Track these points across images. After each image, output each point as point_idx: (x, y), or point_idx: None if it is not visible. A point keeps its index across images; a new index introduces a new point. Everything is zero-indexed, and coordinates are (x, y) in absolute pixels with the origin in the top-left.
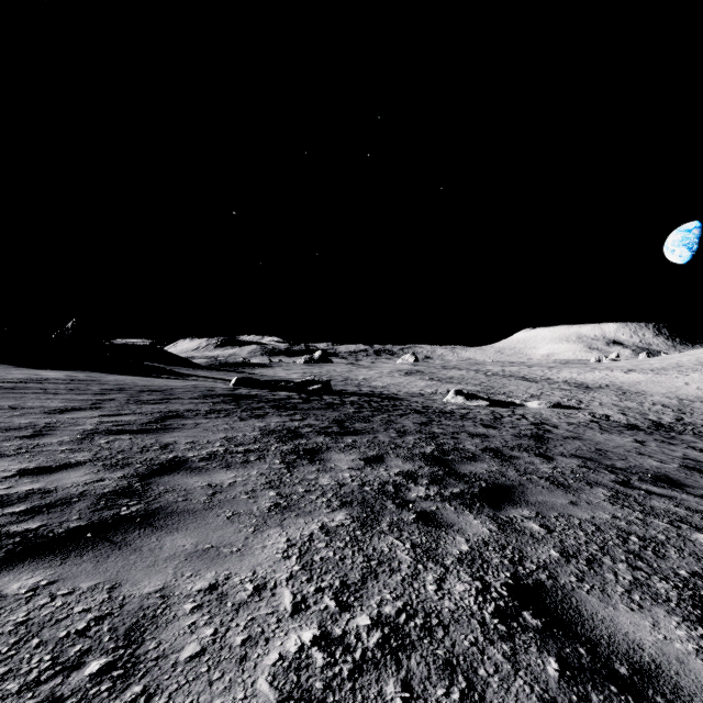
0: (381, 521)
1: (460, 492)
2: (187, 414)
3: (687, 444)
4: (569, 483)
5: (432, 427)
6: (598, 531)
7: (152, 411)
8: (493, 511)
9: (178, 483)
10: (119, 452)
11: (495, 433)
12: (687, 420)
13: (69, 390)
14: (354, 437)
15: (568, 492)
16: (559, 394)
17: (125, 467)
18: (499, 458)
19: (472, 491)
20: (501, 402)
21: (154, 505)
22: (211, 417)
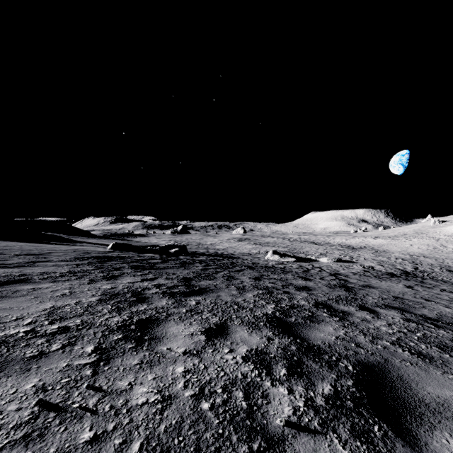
0: None
1: (335, 393)
2: (35, 278)
3: (437, 287)
4: (426, 351)
5: (264, 282)
6: None
7: None
8: (412, 452)
9: None
10: None
11: (313, 285)
12: (420, 268)
13: None
14: (198, 298)
15: (443, 370)
16: (338, 253)
17: None
18: (335, 316)
19: (347, 387)
20: (302, 258)
21: None
22: (59, 281)
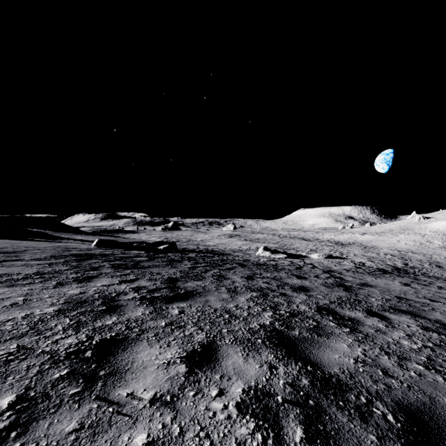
0: None
1: None
2: None
3: (433, 284)
4: None
5: (257, 282)
6: None
7: None
8: None
9: None
10: None
11: (310, 284)
12: (410, 264)
13: None
14: (182, 304)
15: None
16: (327, 249)
17: None
18: (344, 325)
19: None
20: (293, 255)
21: None
22: (18, 285)
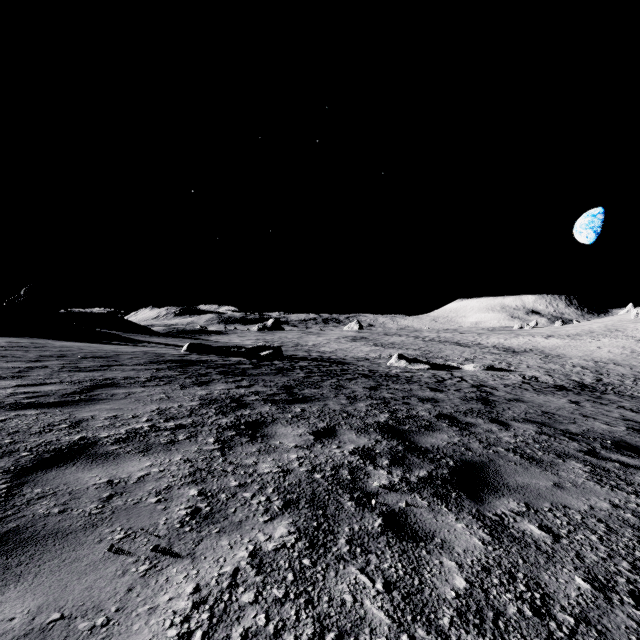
0: (338, 534)
1: (428, 476)
2: (122, 382)
3: (615, 403)
4: (539, 456)
5: (381, 392)
6: (610, 531)
7: (83, 379)
8: (475, 504)
9: (66, 481)
10: (10, 433)
11: (443, 397)
12: (605, 380)
13: (1, 357)
14: (303, 405)
15: (544, 469)
16: (490, 358)
17: (4, 457)
18: (456, 426)
19: (442, 473)
20: (440, 365)
21: (7, 526)
22: (149, 386)
